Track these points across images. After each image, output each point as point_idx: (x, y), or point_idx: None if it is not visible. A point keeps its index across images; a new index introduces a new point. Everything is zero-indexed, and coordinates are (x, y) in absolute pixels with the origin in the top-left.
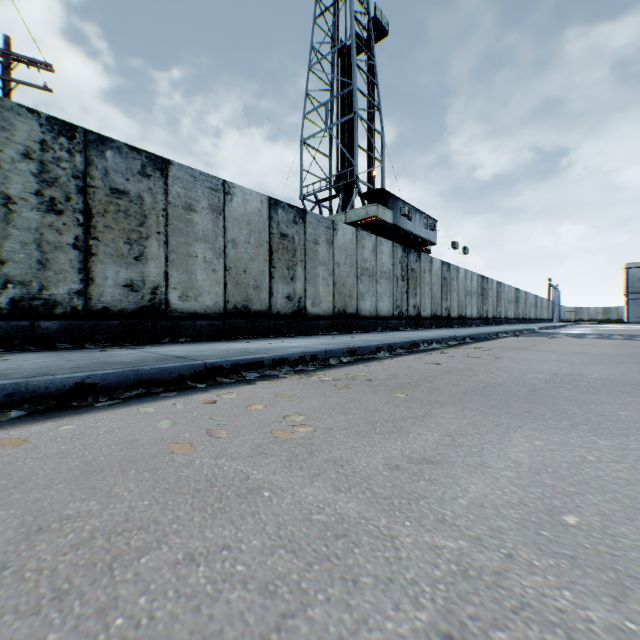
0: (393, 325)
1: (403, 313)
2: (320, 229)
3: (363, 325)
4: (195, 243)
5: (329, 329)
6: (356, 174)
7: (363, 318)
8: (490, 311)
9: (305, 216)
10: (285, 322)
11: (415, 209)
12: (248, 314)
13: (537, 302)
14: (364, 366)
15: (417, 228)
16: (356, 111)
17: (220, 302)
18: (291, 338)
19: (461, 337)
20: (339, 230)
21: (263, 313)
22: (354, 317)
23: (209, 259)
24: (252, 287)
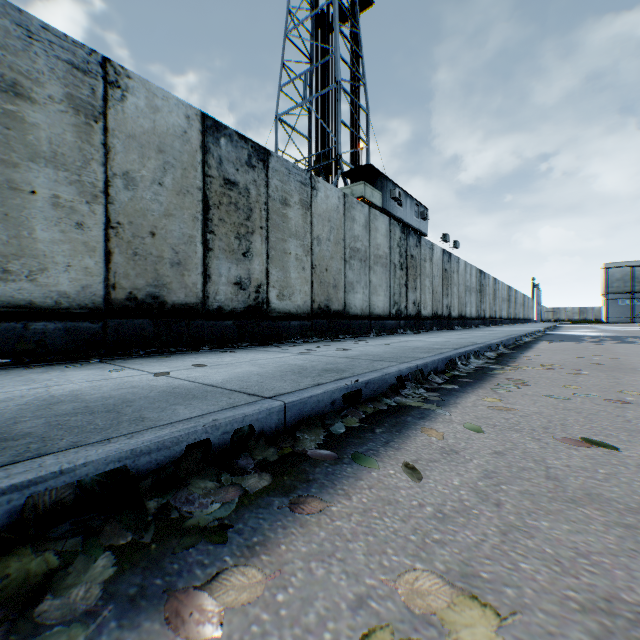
0: (390, 327)
1: (401, 311)
2: (291, 183)
3: (353, 327)
4: (30, 165)
5: (305, 333)
6: (339, 153)
7: (353, 317)
8: (487, 310)
9: (267, 159)
10: (232, 323)
11: (406, 194)
12: (160, 310)
13: (524, 301)
14: (406, 473)
15: (408, 215)
16: (339, 81)
17: (96, 286)
18: (238, 351)
19: (495, 345)
20: (320, 190)
21: (191, 308)
22: (341, 316)
23: (68, 202)
24: (169, 263)
